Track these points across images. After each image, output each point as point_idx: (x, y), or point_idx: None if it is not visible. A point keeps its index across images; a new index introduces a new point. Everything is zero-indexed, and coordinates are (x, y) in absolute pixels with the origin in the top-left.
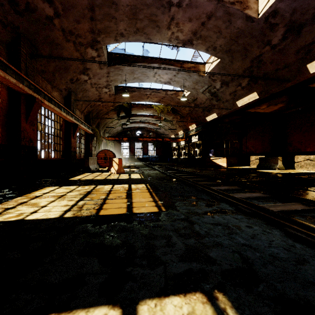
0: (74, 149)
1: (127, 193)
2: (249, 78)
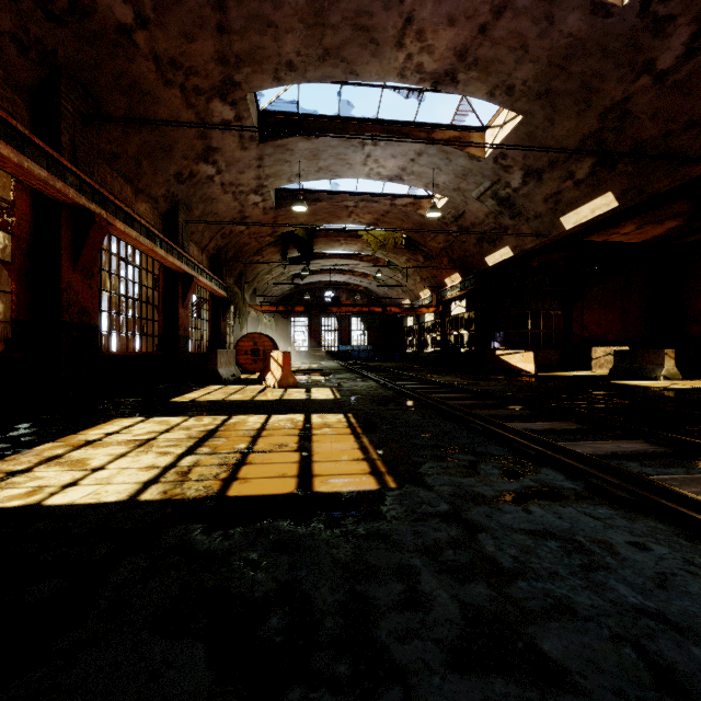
0: (185, 333)
1: (300, 437)
2: (594, 159)
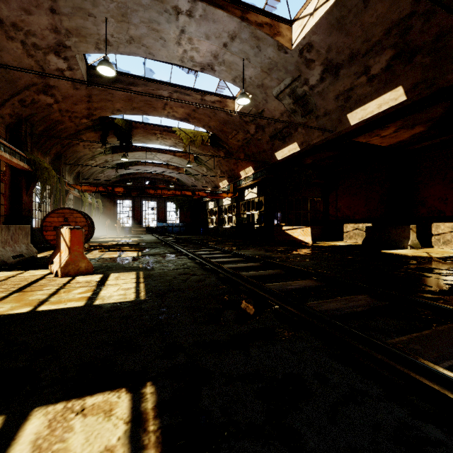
0: None
1: None
2: (394, 51)
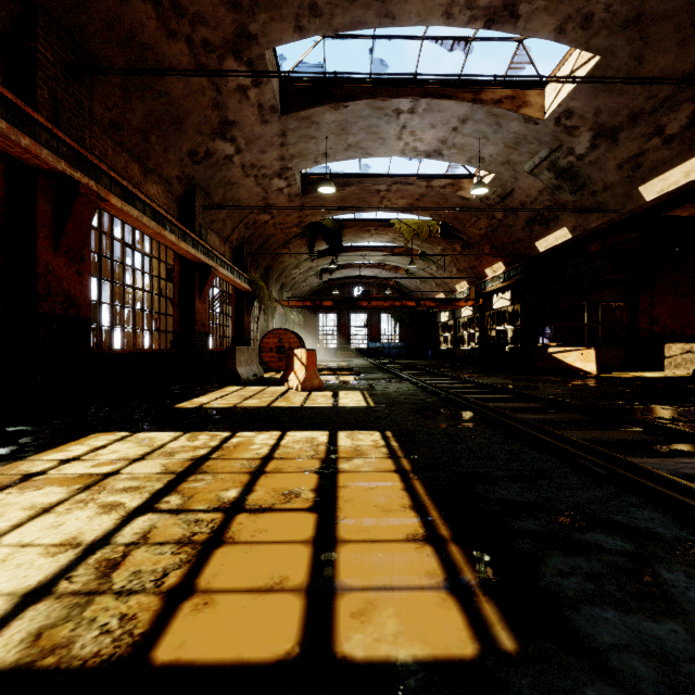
0: (203, 328)
1: (320, 476)
2: None
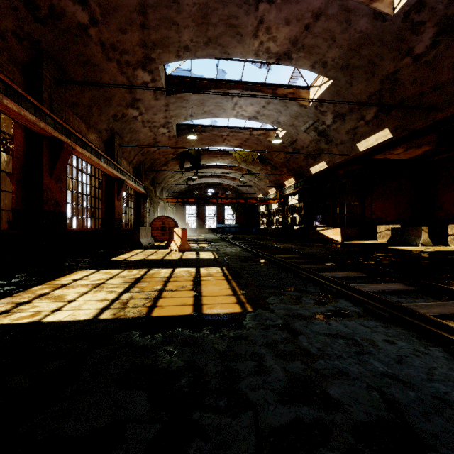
0: (119, 216)
1: (193, 282)
2: (377, 107)
